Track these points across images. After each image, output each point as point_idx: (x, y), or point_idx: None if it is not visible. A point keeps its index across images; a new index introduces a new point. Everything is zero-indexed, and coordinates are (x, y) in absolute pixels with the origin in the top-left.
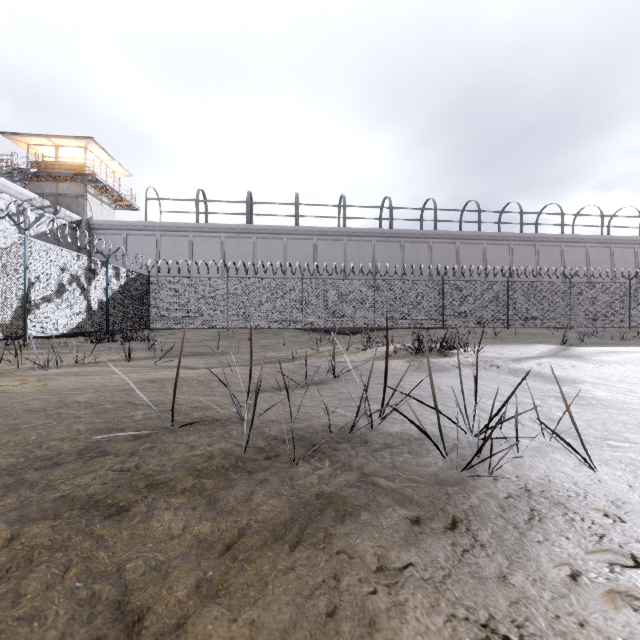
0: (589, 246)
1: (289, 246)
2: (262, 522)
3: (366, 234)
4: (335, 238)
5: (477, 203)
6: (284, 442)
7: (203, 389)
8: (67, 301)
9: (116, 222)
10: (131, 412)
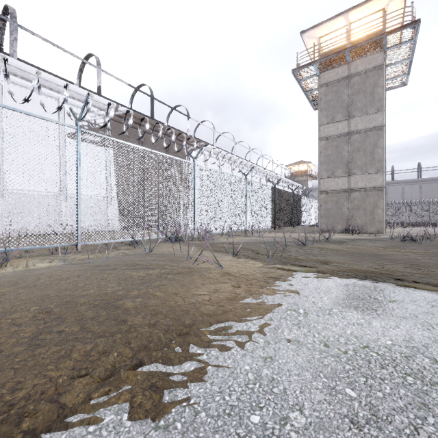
0: None
1: (388, 189)
2: None
3: (433, 180)
4: (414, 183)
5: None
6: None
7: None
8: None
9: (316, 187)
10: None
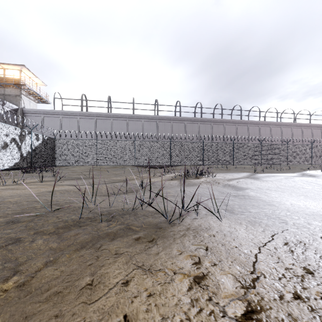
0: (271, 126)
1: (129, 124)
2: (78, 242)
3: (168, 119)
4: (152, 120)
5: (221, 105)
6: (101, 215)
7: (75, 195)
8: (9, 151)
9: (37, 110)
10: (35, 205)
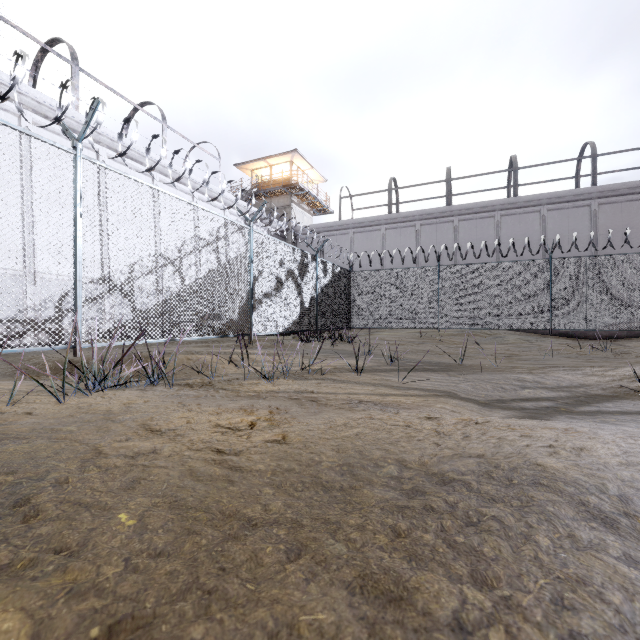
0: None
1: (503, 225)
2: None
3: (635, 190)
4: (576, 204)
5: None
6: None
7: None
8: (284, 297)
9: (315, 226)
10: None
